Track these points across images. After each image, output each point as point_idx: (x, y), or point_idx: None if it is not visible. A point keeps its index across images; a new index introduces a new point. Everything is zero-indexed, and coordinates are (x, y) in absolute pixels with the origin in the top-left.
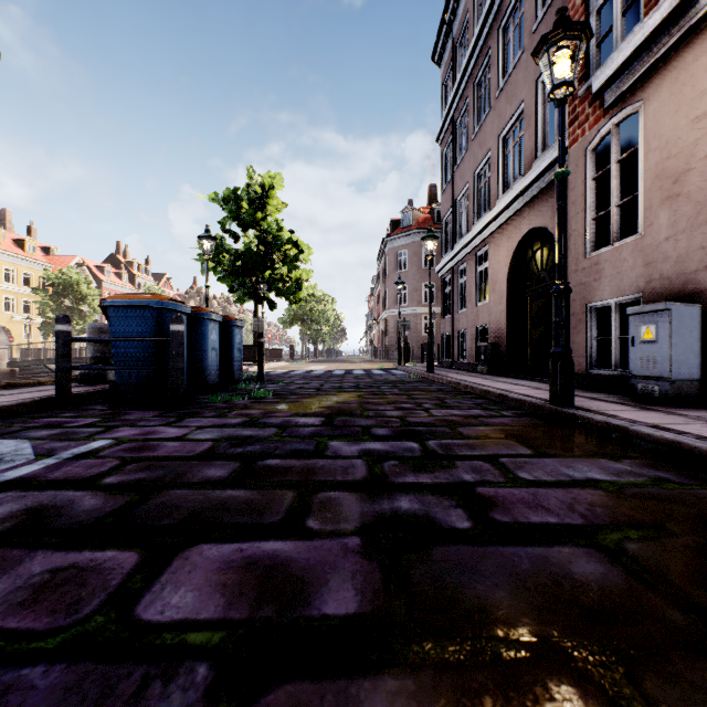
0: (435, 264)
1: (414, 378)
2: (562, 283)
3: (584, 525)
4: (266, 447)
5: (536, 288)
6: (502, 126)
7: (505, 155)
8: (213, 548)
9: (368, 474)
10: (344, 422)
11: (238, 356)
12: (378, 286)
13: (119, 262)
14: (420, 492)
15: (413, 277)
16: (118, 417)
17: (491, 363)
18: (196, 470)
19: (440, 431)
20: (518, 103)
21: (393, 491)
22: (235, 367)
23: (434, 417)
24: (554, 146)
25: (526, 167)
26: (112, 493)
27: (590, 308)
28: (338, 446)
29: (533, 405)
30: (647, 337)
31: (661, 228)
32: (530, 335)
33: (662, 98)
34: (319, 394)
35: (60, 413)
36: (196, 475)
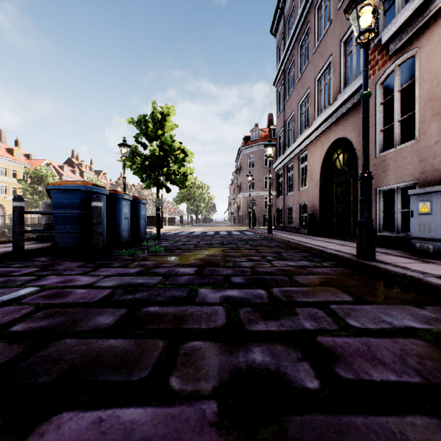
0: (272, 164)
1: (259, 237)
2: (366, 172)
3: (423, 384)
4: (151, 294)
5: (340, 178)
6: (316, 72)
7: (319, 91)
8: (73, 418)
9: (227, 321)
10: (211, 271)
11: (143, 223)
12: (236, 178)
13: (73, 163)
14: (270, 341)
15: (258, 172)
16: (52, 267)
17: (309, 227)
18: (90, 316)
19: (280, 279)
20: (328, 56)
21: (248, 340)
22: (141, 230)
23: (275, 267)
24: (352, 83)
25: (333, 98)
26: (11, 342)
27: (379, 191)
28: (205, 293)
29: (344, 258)
30: (424, 210)
31: (432, 135)
32: (336, 209)
33: (432, 45)
34: (196, 249)
35: (12, 264)
36: (88, 322)
